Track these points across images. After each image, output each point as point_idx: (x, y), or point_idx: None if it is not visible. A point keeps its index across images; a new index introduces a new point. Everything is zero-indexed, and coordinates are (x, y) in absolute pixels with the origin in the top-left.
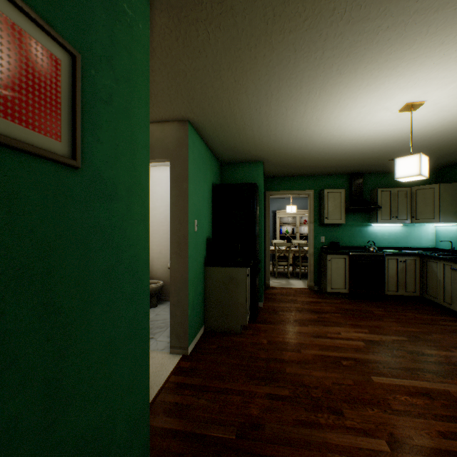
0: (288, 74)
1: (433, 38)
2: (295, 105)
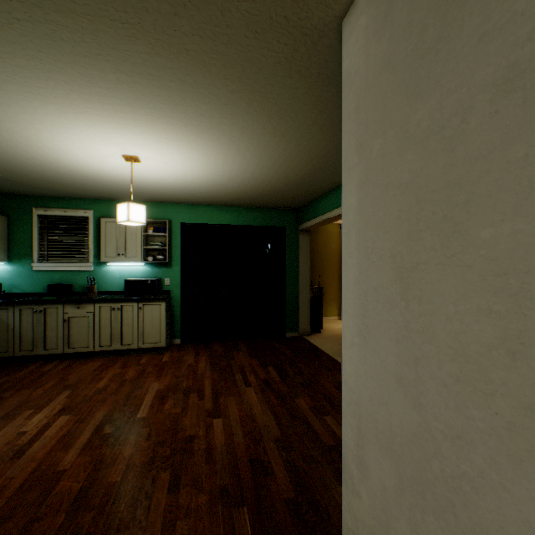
0: (193, 98)
1: (215, 152)
2: (123, 97)
